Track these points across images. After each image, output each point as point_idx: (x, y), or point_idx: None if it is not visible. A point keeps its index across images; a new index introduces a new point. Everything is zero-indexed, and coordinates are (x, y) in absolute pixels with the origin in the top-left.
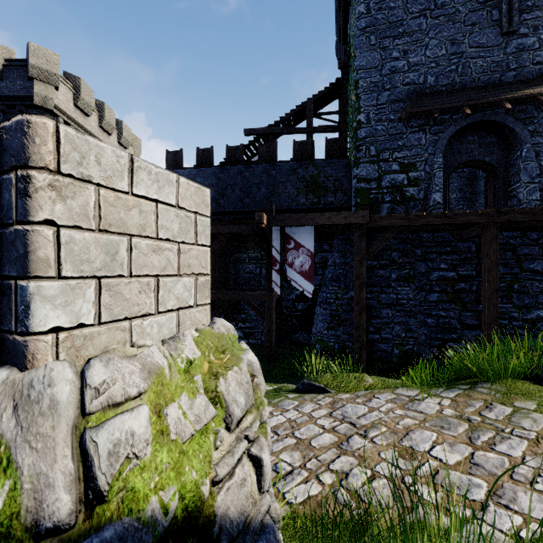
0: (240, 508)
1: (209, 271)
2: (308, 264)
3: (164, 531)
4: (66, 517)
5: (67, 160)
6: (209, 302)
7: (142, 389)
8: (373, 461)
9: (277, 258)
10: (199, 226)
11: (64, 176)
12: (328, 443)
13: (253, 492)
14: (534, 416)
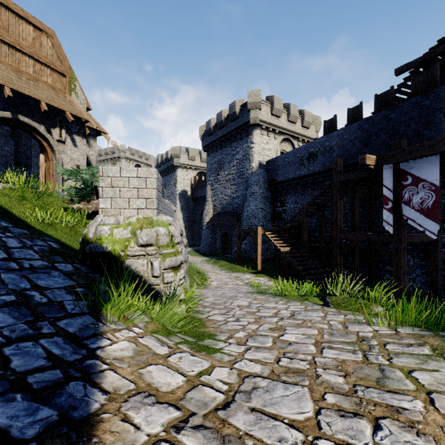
0: (138, 270)
1: (153, 197)
2: (431, 200)
3: (106, 252)
4: (90, 237)
5: (104, 173)
6: (154, 208)
7: (112, 223)
8: (256, 323)
9: (388, 196)
10: (148, 182)
11: (104, 177)
12: (262, 315)
13: (148, 272)
14: (433, 362)
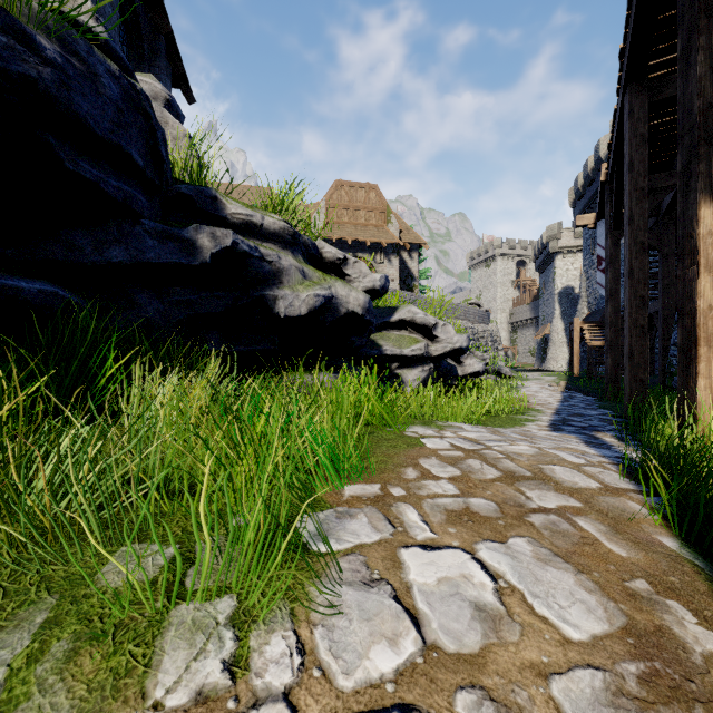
0: None
1: None
2: None
3: None
4: None
5: None
6: None
7: None
8: None
9: (602, 256)
10: None
11: None
12: None
13: None
14: None
